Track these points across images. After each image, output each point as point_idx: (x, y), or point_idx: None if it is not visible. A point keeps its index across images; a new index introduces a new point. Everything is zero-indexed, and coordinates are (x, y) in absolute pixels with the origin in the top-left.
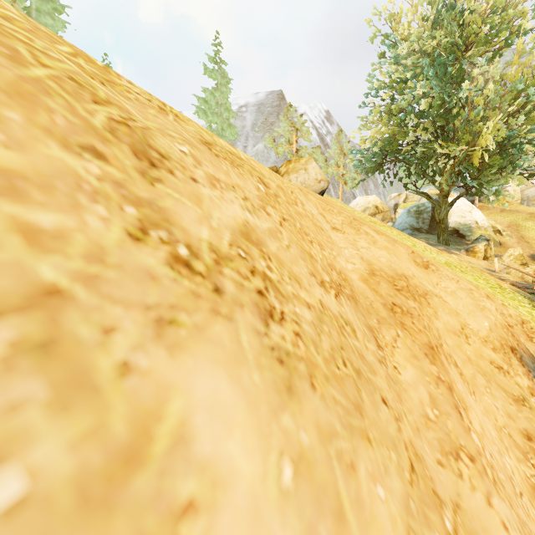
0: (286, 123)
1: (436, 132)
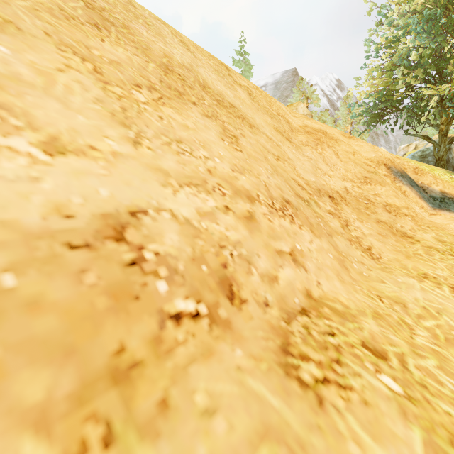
0: (298, 94)
1: (434, 79)
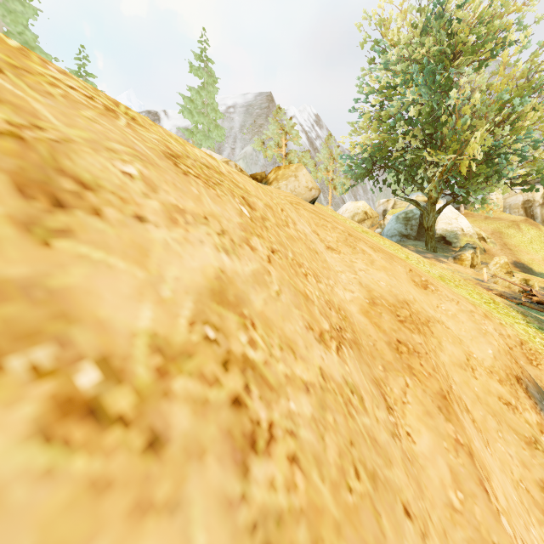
0: (275, 125)
1: (425, 140)
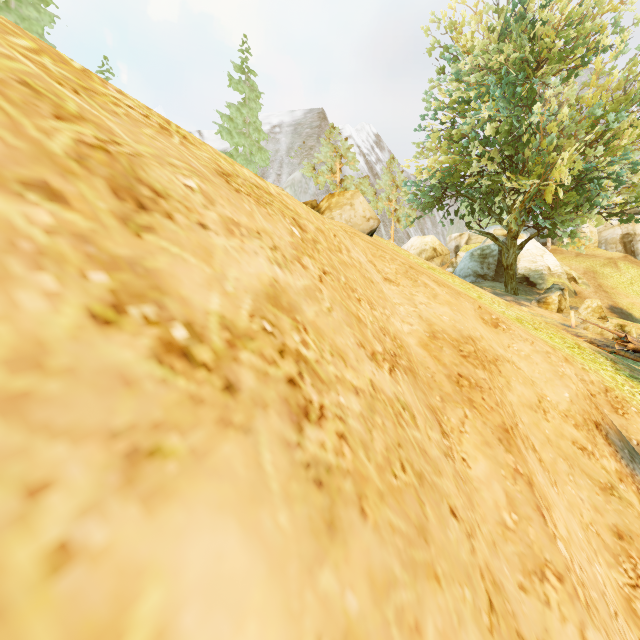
0: (328, 147)
1: (504, 163)
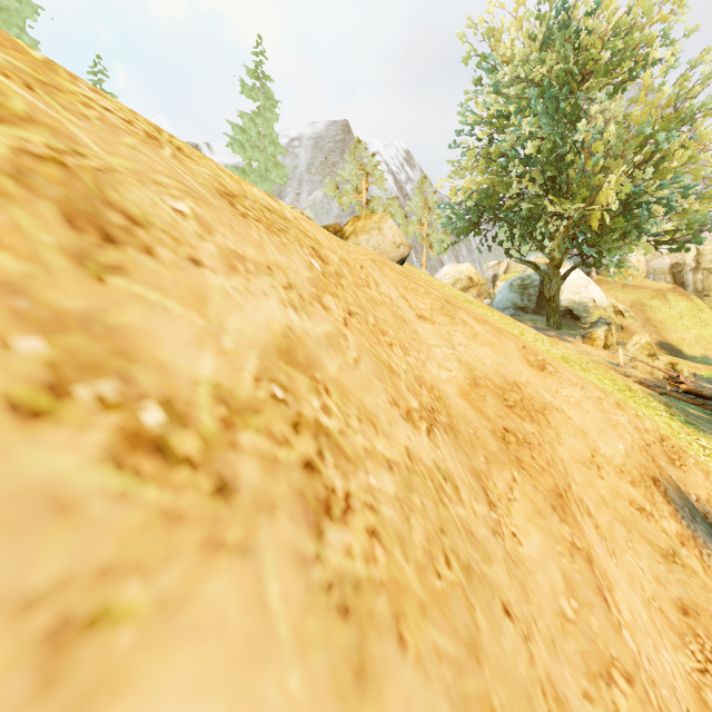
0: (353, 164)
1: (546, 184)
